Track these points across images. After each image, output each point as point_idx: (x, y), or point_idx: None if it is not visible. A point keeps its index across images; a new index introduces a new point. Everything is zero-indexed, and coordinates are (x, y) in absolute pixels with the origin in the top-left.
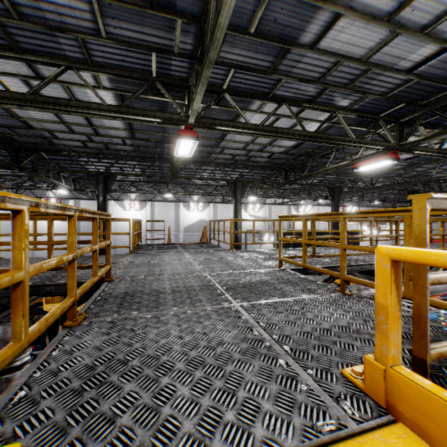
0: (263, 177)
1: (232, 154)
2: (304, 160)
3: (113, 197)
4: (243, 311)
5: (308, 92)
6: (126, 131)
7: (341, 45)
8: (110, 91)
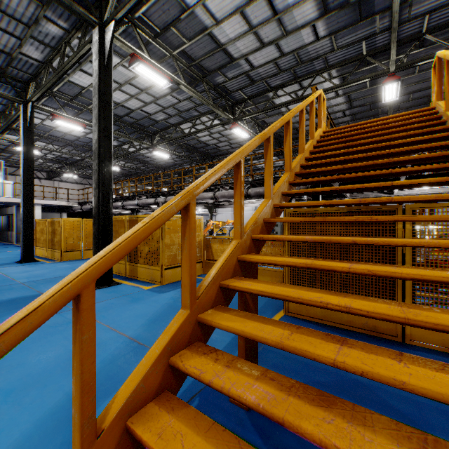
0: None
1: None
2: None
3: None
4: None
5: None
6: (345, 104)
7: None
8: (336, 78)
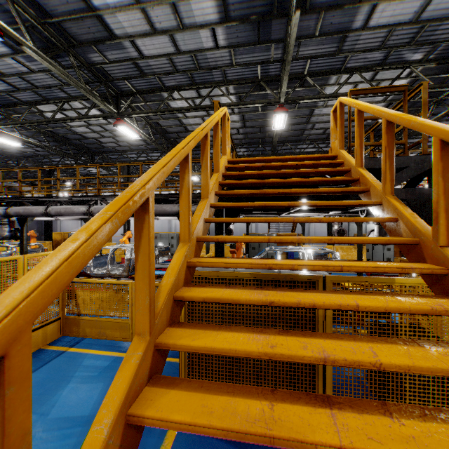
0: None
1: (323, 128)
2: None
3: None
4: None
5: (375, 58)
6: (240, 122)
7: (387, 20)
8: (233, 95)
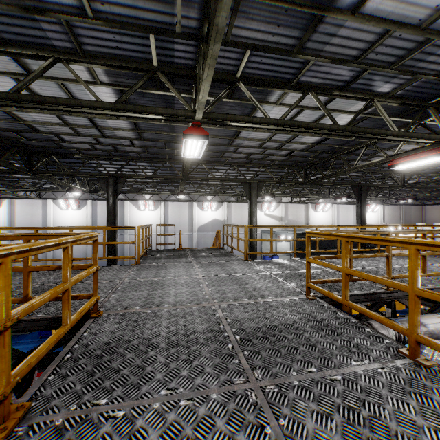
0: (280, 176)
1: (247, 153)
2: (327, 157)
3: (128, 197)
4: (266, 405)
5: (341, 76)
6: (132, 132)
7: (394, 7)
8: (108, 86)
